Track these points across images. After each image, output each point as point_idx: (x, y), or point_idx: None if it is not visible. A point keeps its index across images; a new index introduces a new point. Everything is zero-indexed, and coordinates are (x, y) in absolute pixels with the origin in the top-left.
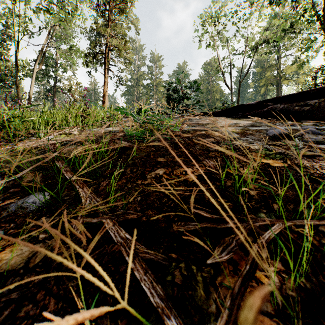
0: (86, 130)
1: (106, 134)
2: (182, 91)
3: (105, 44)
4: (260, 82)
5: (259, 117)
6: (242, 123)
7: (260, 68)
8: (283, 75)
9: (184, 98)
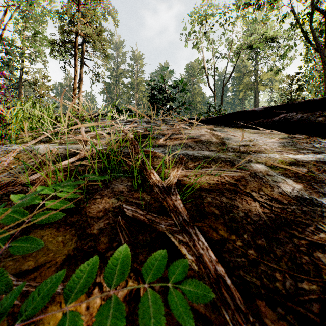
0: (1, 147)
1: (12, 169)
2: (165, 91)
3: (76, 31)
4: (239, 87)
5: (267, 127)
6: (260, 140)
7: (239, 73)
8: (260, 81)
9: (168, 99)
